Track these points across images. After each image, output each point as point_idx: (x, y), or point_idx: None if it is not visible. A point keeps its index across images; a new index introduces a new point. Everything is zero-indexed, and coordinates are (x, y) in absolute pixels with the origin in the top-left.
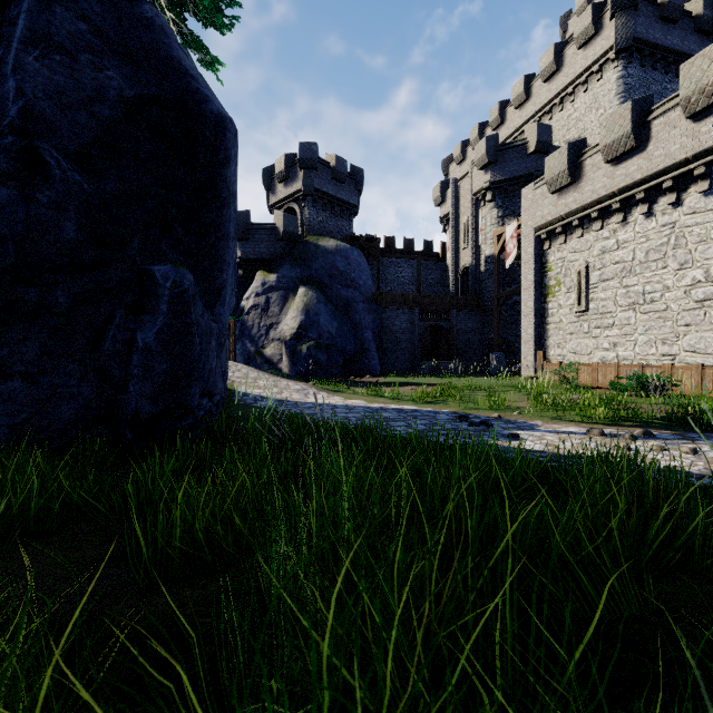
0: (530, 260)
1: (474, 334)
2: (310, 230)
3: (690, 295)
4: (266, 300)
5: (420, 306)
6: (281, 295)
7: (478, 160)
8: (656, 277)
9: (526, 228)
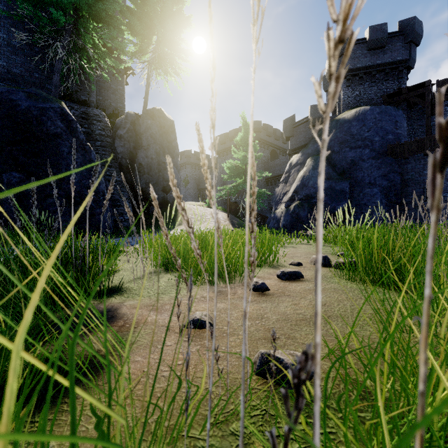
0: None
1: None
2: (343, 108)
3: None
4: (288, 175)
5: None
6: (296, 169)
7: None
8: None
9: None
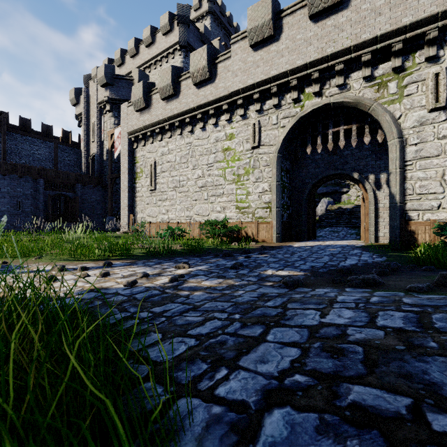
0: (126, 153)
1: (97, 204)
2: None
3: (197, 184)
4: None
5: (46, 178)
6: None
7: (100, 79)
8: (184, 172)
9: (123, 132)
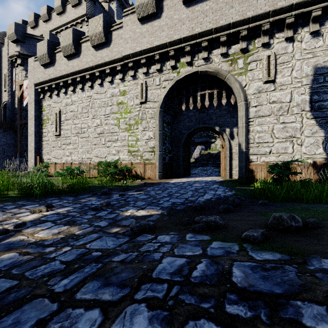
0: (32, 102)
1: (8, 146)
2: None
3: (96, 131)
4: None
5: None
6: None
7: (10, 35)
8: (85, 121)
9: (30, 83)
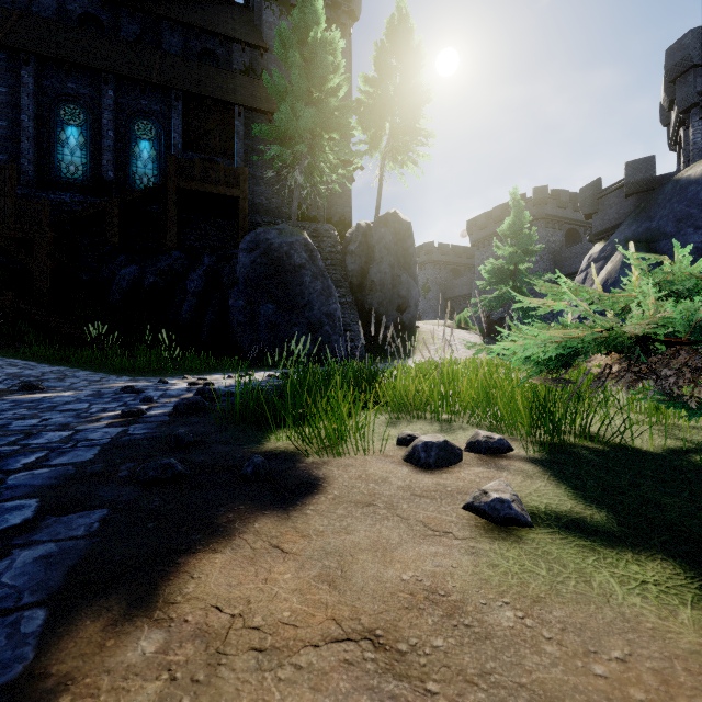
0: None
1: None
2: (694, 156)
3: None
4: (584, 276)
5: None
6: (598, 267)
7: None
8: None
9: None
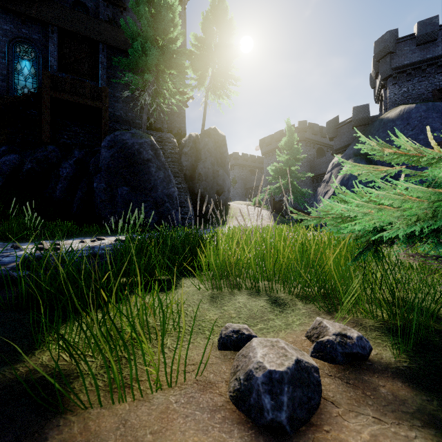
0: None
1: None
2: (389, 106)
3: None
4: (330, 175)
5: None
6: (338, 169)
7: None
8: None
9: None
